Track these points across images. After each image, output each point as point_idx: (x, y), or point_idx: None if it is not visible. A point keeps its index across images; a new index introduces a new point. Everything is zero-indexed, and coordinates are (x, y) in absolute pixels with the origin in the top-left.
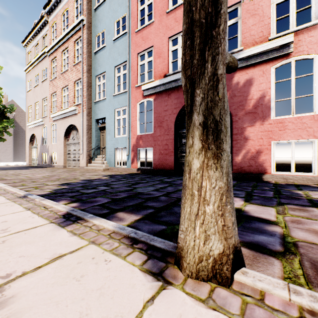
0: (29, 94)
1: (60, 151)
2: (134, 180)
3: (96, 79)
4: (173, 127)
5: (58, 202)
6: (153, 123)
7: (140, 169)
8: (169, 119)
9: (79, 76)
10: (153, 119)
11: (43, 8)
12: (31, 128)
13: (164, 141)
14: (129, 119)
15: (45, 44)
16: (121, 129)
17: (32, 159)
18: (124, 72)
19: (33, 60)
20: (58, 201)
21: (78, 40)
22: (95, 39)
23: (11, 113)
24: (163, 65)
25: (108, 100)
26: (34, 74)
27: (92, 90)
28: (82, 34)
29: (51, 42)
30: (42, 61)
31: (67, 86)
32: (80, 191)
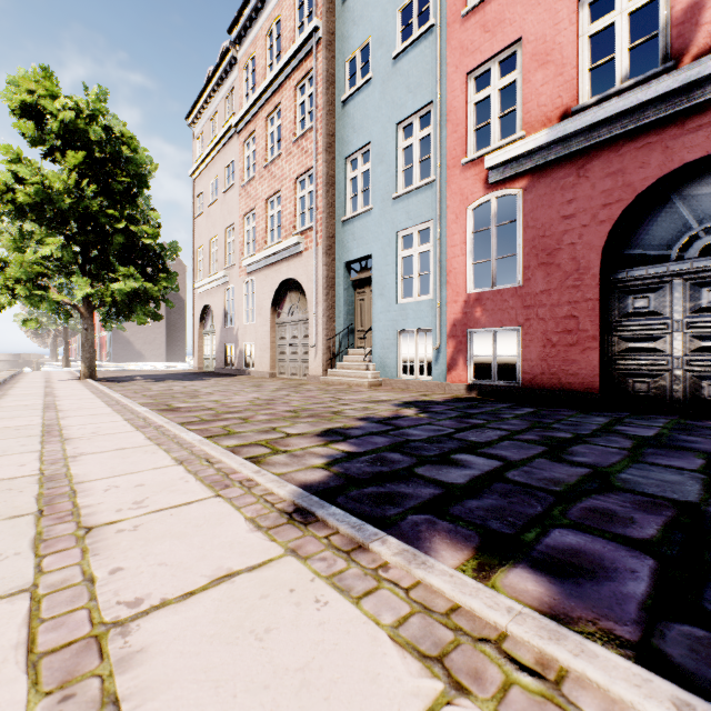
0: (198, 222)
1: (263, 339)
2: (515, 425)
3: (345, 166)
4: (598, 265)
5: (429, 548)
6: (520, 257)
7: (478, 387)
8: (582, 242)
9: (307, 163)
10: (522, 244)
11: (229, 31)
12: (202, 294)
13: (561, 307)
14: (440, 255)
15: (231, 110)
16: (415, 283)
17: (204, 357)
18: (425, 132)
19: (206, 149)
20: (423, 544)
21: (303, 82)
22: (344, 70)
23: (172, 259)
24: (557, 86)
25: (377, 212)
26: (208, 180)
27: (336, 194)
28: (314, 63)
29: (244, 103)
30: (225, 148)
31: (279, 192)
32: (420, 472)
